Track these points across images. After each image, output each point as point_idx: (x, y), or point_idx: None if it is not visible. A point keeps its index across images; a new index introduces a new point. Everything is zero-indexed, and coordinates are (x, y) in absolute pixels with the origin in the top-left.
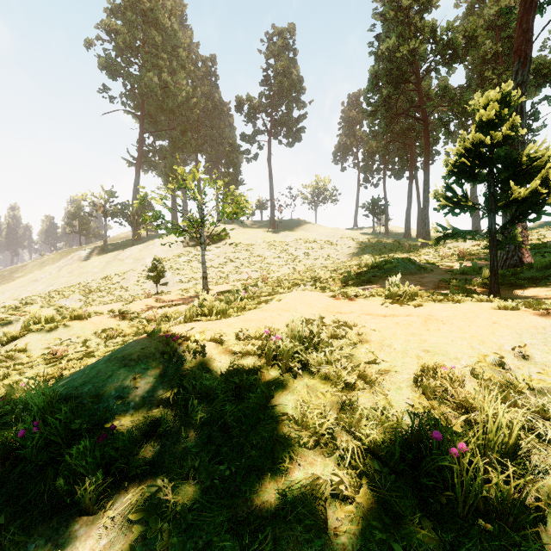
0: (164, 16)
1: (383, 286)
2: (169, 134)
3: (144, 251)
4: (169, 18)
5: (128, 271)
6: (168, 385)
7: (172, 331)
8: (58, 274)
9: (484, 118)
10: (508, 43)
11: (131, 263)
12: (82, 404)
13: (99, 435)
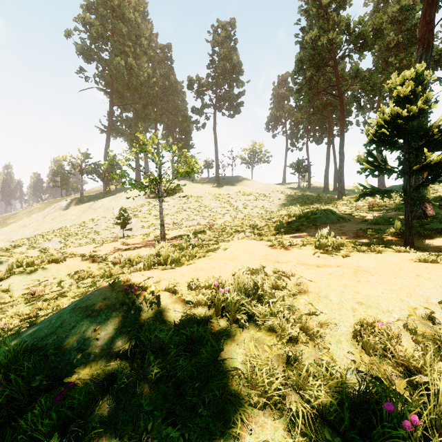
0: (130, 12)
1: (311, 234)
2: (133, 107)
3: (113, 202)
4: (133, 13)
5: (100, 218)
6: (126, 336)
7: (132, 281)
8: (42, 220)
9: (401, 94)
10: (407, 35)
11: (102, 212)
12: (45, 356)
13: (58, 391)
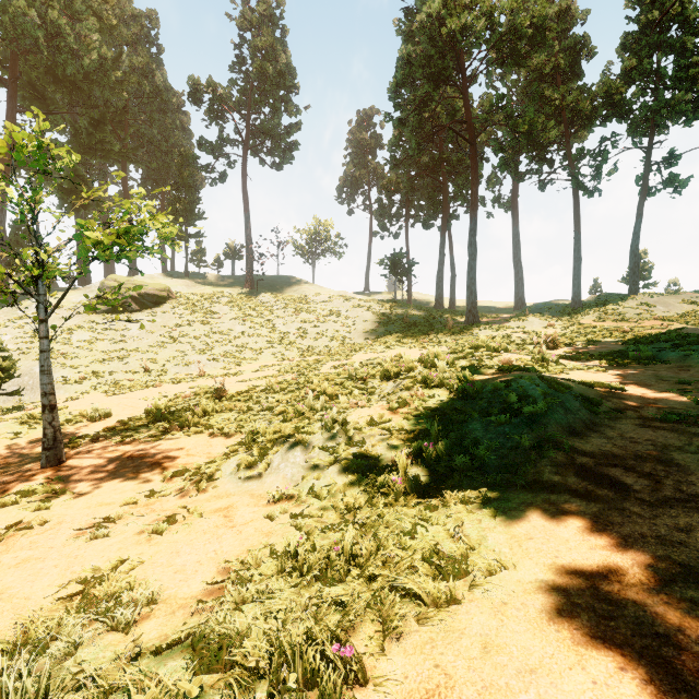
0: None
1: (698, 596)
2: (69, 122)
3: (3, 320)
4: None
5: None
6: None
7: None
8: None
9: None
10: (569, 57)
11: None
12: None
13: None
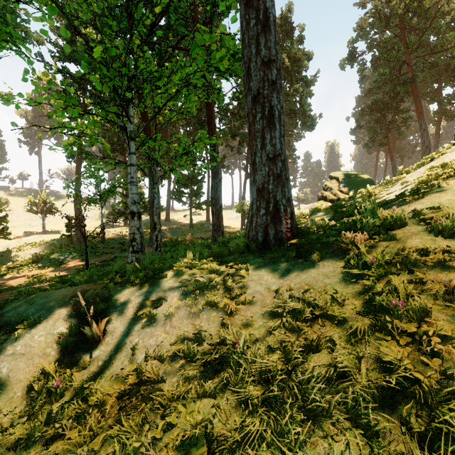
0: None
1: None
2: None
3: None
4: None
5: None
6: None
7: None
8: None
9: (111, 210)
10: None
11: None
12: None
13: None
